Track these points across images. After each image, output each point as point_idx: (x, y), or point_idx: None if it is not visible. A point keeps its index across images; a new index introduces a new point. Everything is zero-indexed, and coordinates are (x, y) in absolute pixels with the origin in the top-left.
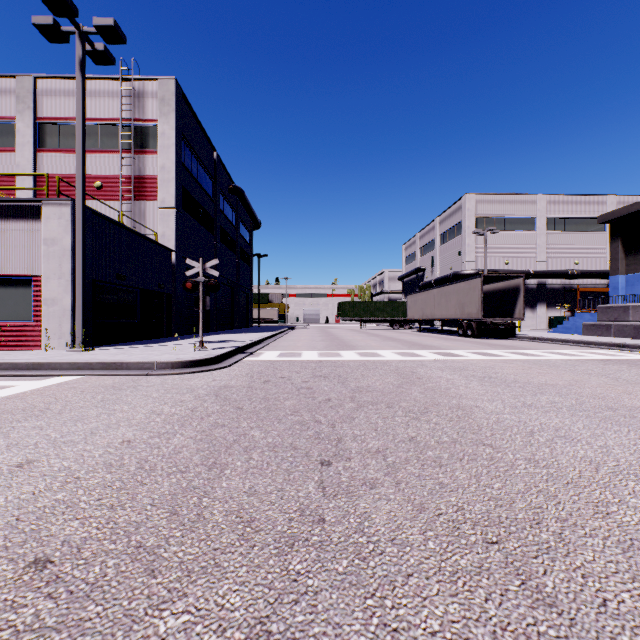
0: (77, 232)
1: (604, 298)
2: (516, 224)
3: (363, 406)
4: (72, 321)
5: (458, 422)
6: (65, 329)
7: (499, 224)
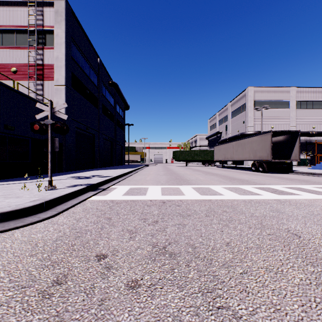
0: None
1: None
2: (278, 104)
3: None
4: None
5: None
6: None
7: (268, 104)
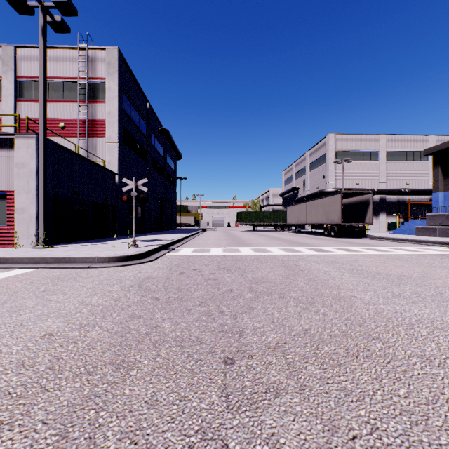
0: (40, 158)
1: (431, 208)
2: (364, 156)
3: (260, 296)
4: (37, 225)
5: (343, 313)
6: (31, 231)
7: (352, 156)
